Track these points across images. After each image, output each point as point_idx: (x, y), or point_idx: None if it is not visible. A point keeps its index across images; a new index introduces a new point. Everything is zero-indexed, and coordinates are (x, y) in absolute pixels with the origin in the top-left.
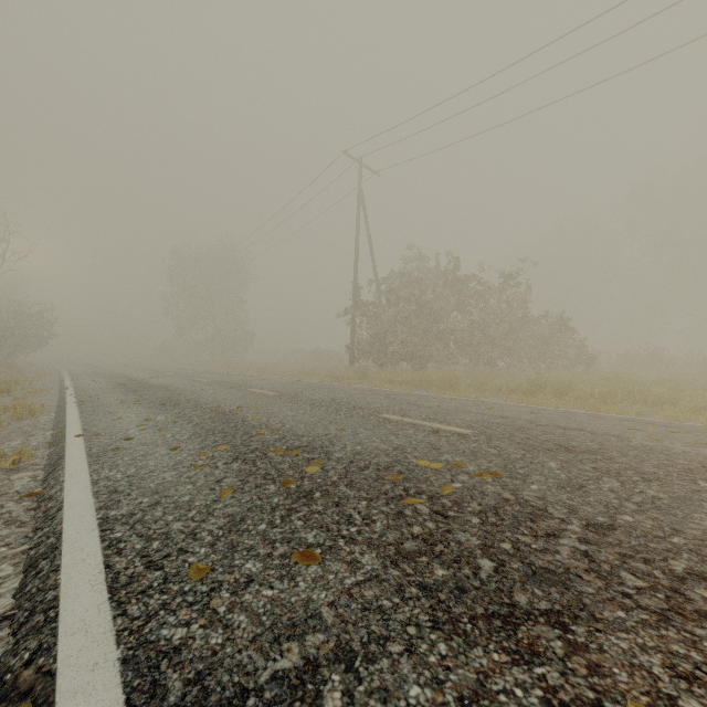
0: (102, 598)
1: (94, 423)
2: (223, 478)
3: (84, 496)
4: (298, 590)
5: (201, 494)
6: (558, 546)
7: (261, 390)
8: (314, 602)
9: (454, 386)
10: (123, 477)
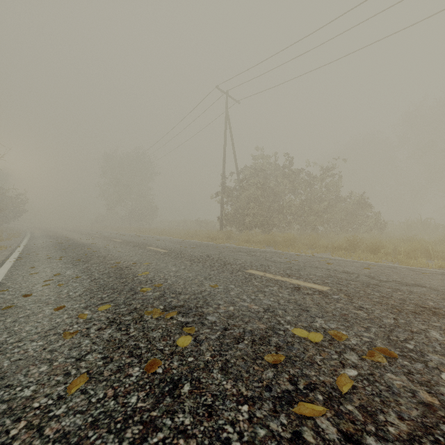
0: None
1: (13, 277)
2: (87, 354)
3: None
4: None
5: (49, 383)
6: None
7: (156, 248)
8: None
9: (293, 244)
10: None
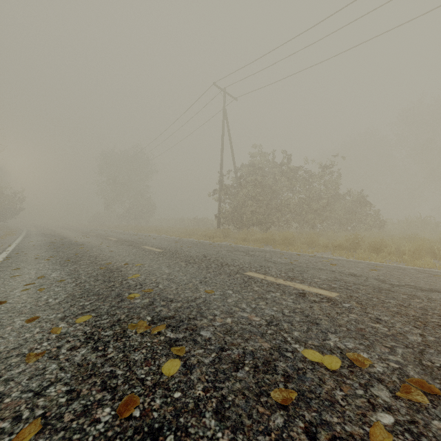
0: None
1: None
2: (49, 385)
3: None
4: None
5: None
6: None
7: (151, 247)
8: None
9: (292, 243)
10: None
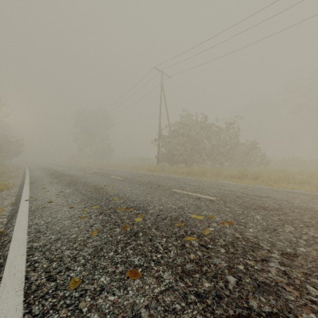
0: (19, 300)
1: (35, 193)
2: (94, 224)
3: (23, 234)
4: (128, 296)
5: (81, 233)
6: (269, 267)
7: (116, 177)
8: (137, 305)
9: (205, 174)
10: (44, 223)
